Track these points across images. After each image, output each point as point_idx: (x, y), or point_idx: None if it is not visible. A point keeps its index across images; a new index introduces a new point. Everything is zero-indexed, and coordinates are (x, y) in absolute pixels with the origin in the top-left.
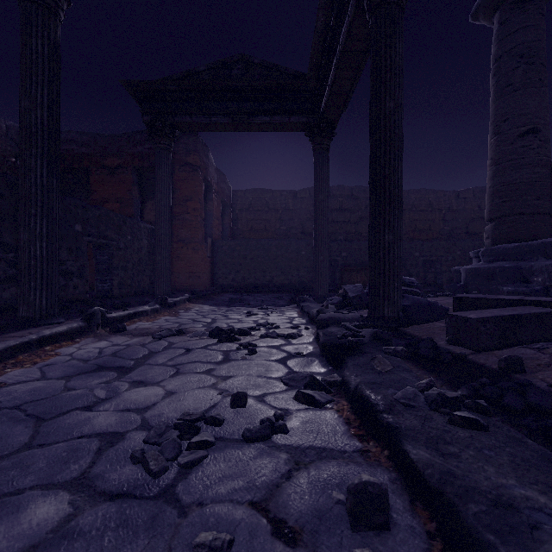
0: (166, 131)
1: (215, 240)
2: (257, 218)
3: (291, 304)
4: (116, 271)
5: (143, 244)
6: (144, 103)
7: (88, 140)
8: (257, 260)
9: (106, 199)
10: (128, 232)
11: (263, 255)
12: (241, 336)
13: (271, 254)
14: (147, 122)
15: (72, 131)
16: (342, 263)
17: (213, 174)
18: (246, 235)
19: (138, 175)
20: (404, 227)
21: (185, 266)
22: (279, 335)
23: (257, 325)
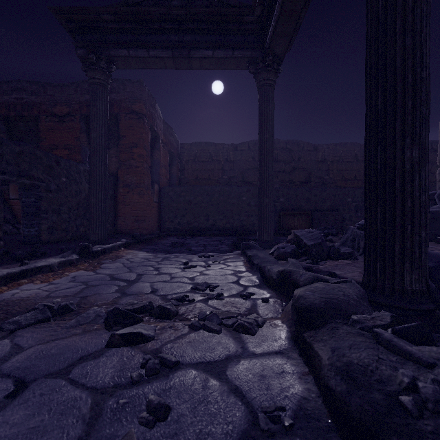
0: (100, 65)
1: (162, 186)
2: (202, 168)
3: (235, 250)
4: (44, 214)
5: (83, 187)
6: (77, 35)
7: (37, 89)
8: (201, 205)
9: (55, 146)
10: (62, 173)
11: (206, 201)
12: (159, 324)
13: (214, 199)
14: (81, 56)
15: (22, 80)
16: (280, 208)
17: (160, 126)
18: (192, 183)
19: (86, 123)
20: (332, 176)
21: (130, 211)
22: (222, 318)
23: (192, 289)
